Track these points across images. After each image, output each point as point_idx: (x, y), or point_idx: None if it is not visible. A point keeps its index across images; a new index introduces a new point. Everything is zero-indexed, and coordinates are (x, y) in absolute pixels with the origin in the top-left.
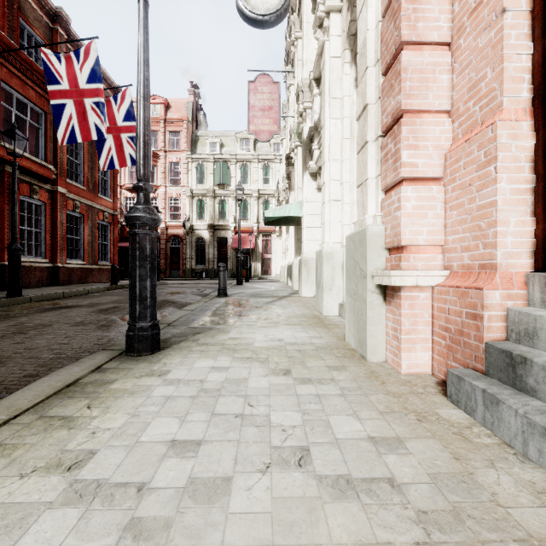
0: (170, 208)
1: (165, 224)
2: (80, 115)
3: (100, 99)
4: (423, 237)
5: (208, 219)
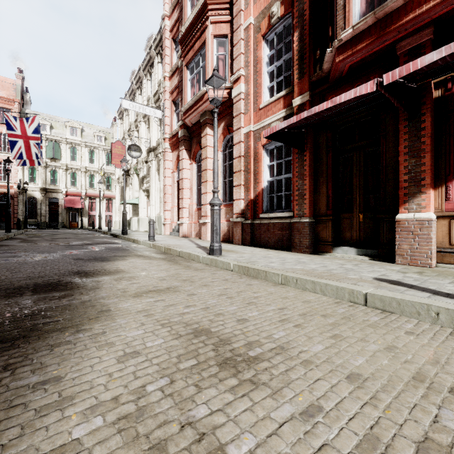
0: None
1: None
2: (27, 147)
3: (39, 142)
4: (168, 218)
5: (40, 183)
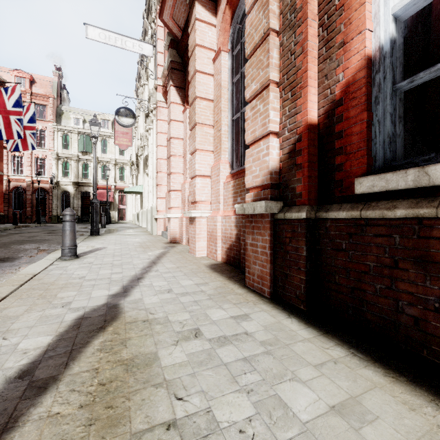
0: (36, 166)
1: (31, 179)
2: (6, 124)
3: (22, 117)
4: (162, 209)
5: (73, 177)
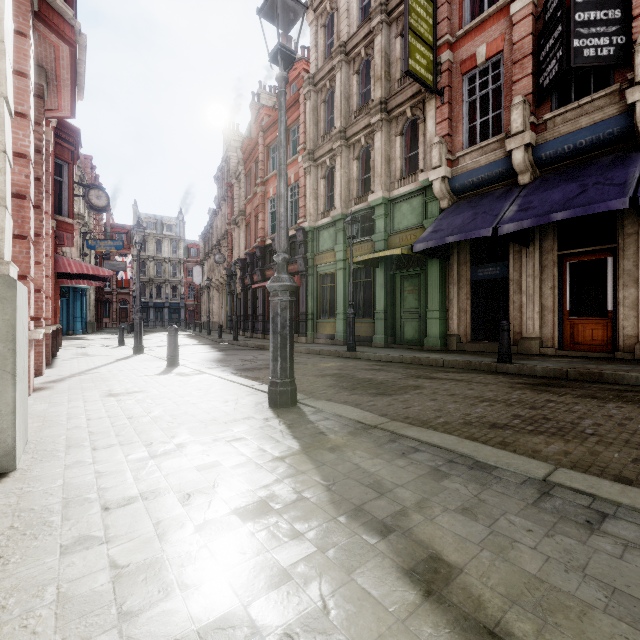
0: None
1: None
2: None
3: None
4: None
5: None
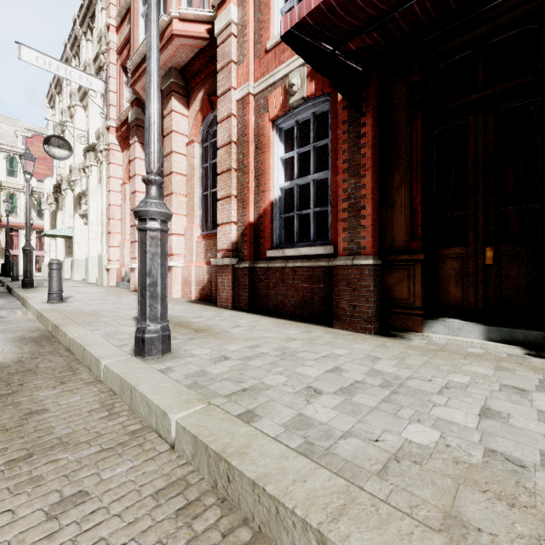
0: None
1: None
2: None
3: None
4: (115, 258)
5: None
